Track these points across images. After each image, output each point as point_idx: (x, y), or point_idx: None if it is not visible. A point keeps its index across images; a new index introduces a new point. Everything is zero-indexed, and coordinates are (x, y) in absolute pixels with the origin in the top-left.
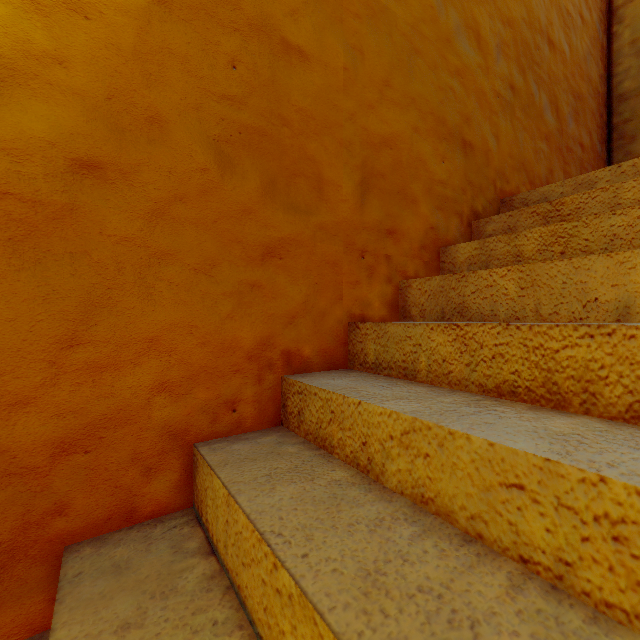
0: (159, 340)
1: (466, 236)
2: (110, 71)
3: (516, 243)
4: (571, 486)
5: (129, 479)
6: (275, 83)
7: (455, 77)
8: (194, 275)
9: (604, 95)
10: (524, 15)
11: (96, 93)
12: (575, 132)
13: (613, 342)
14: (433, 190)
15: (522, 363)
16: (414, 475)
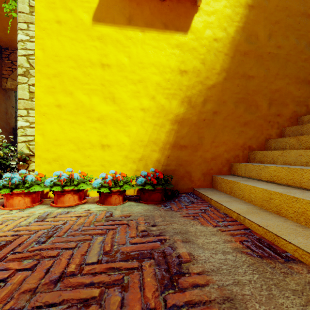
0: (225, 142)
1: (309, 112)
2: (218, 95)
3: None
4: (308, 152)
5: (220, 167)
6: (246, 86)
7: (304, 61)
8: (230, 130)
9: None
10: None
11: (216, 100)
12: None
13: None
14: (294, 100)
15: None
16: (283, 160)
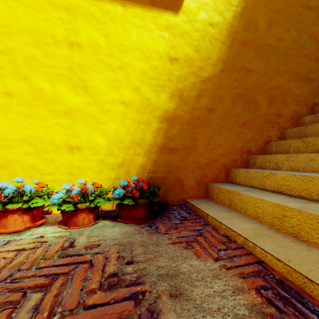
0: (221, 145)
1: (310, 113)
2: (213, 90)
3: None
4: None
5: (216, 173)
6: (245, 81)
7: (305, 57)
8: (228, 130)
9: None
10: None
11: (211, 95)
12: None
13: None
14: (295, 99)
15: None
16: (290, 166)
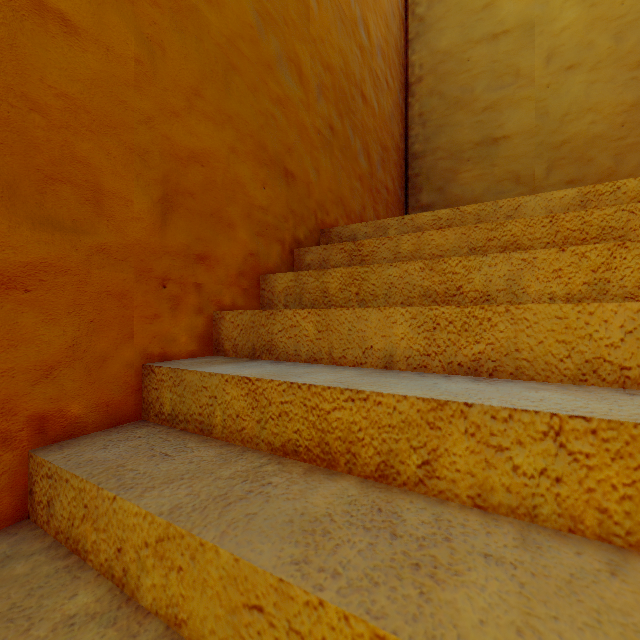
0: None
1: (288, 263)
2: None
3: (324, 280)
4: (299, 609)
5: None
6: (15, 49)
7: (277, 105)
8: None
9: (403, 151)
10: (342, 66)
11: None
12: (382, 177)
13: (367, 407)
14: (253, 215)
15: (303, 422)
16: (168, 592)
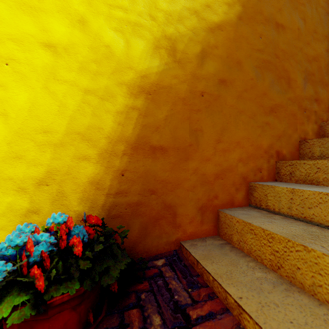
0: (239, 142)
1: None
2: (227, 47)
3: None
4: None
5: (232, 191)
6: (273, 41)
7: None
8: (249, 119)
9: None
10: None
11: (224, 56)
12: None
13: None
14: None
15: None
16: None
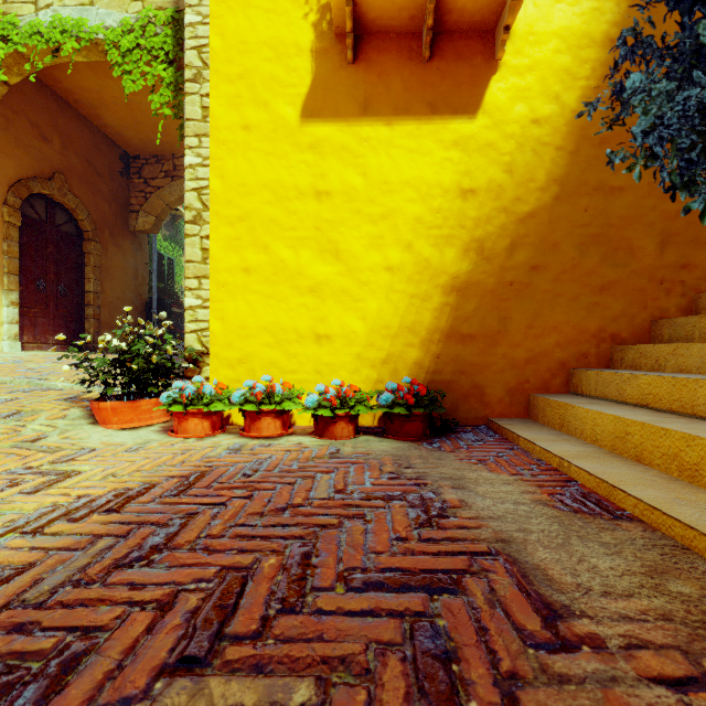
0: (556, 327)
1: None
2: (541, 233)
3: None
4: None
5: (546, 377)
6: (606, 210)
7: None
8: (569, 302)
9: None
10: None
11: (536, 242)
12: None
13: None
14: None
15: None
16: (677, 364)
